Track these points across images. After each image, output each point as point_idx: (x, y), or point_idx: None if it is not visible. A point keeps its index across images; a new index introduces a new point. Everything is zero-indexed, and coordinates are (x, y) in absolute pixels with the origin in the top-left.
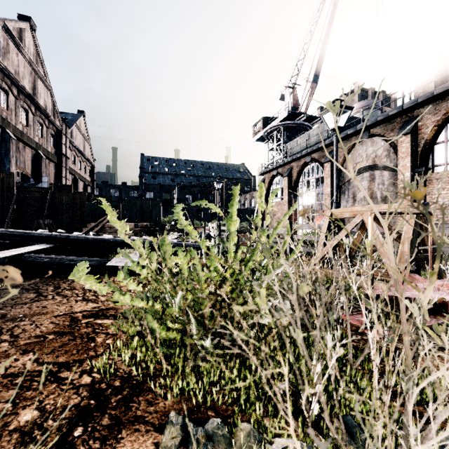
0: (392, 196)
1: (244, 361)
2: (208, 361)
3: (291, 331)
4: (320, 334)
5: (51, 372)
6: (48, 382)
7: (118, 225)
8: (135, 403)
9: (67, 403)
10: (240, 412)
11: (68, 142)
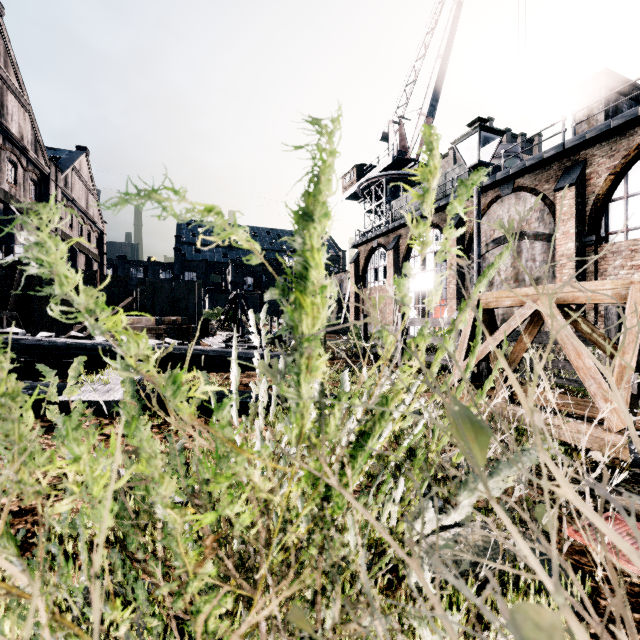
0: (547, 278)
1: None
2: None
3: None
4: None
5: None
6: None
7: None
8: None
9: None
10: None
11: (60, 193)
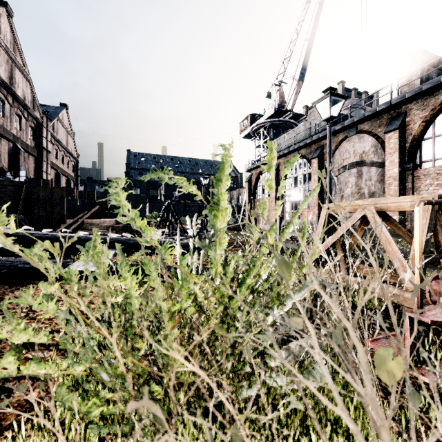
0: (380, 192)
1: None
2: None
3: None
4: None
5: None
6: None
7: None
8: None
9: None
10: None
11: (49, 135)
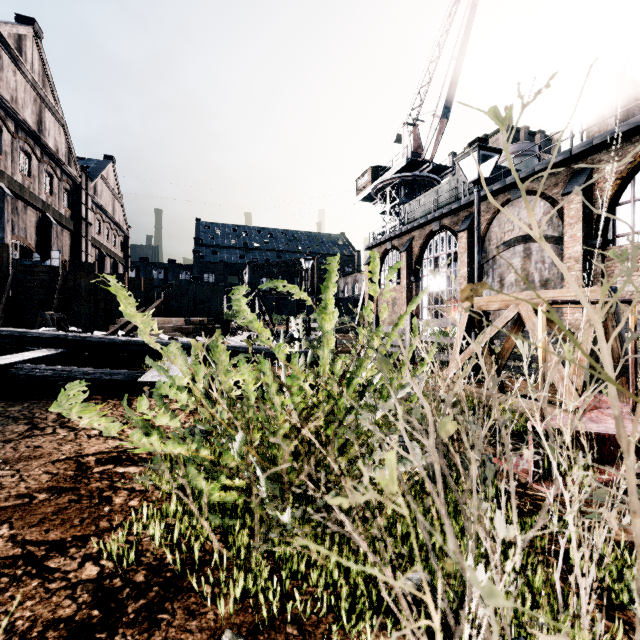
0: (556, 280)
1: (346, 538)
2: (288, 541)
3: (470, 576)
4: (479, 507)
5: (34, 558)
6: (25, 577)
7: (139, 320)
8: (166, 613)
9: (53, 615)
10: (341, 627)
11: (90, 200)
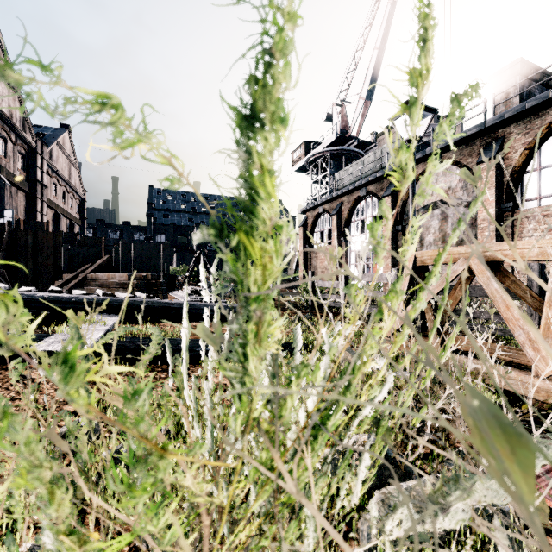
0: (470, 240)
1: None
2: None
3: None
4: None
5: None
6: None
7: None
8: None
9: None
10: None
11: (45, 164)
